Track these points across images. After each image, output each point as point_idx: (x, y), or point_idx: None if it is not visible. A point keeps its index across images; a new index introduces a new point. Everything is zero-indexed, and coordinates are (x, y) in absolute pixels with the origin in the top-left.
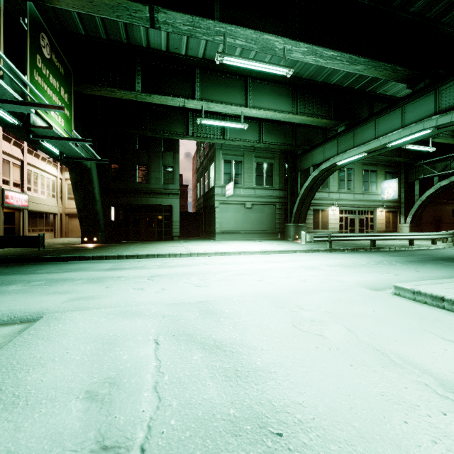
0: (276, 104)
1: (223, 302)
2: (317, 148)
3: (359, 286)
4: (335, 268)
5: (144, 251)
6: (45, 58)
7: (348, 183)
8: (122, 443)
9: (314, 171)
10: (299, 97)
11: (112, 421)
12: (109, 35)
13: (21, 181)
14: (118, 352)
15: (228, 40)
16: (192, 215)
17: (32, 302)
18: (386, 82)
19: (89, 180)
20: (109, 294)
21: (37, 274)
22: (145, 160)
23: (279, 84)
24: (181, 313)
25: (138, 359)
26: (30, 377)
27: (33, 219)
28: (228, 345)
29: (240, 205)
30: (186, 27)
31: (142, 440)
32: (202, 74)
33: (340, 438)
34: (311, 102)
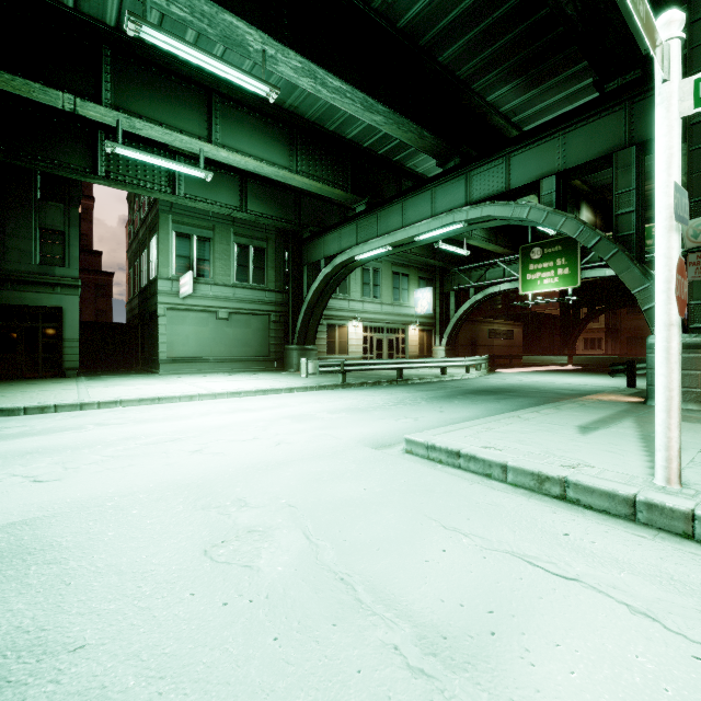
0: (263, 150)
1: (72, 517)
2: (330, 233)
3: (360, 443)
4: (338, 415)
5: None
6: None
7: (375, 289)
8: None
9: (326, 266)
10: (301, 147)
11: None
12: None
13: None
14: None
15: None
16: (117, 328)
17: None
18: (416, 154)
19: None
20: None
21: None
22: None
23: (268, 118)
24: None
25: None
26: None
27: None
28: None
29: (208, 313)
30: None
31: None
32: (118, 59)
33: None
34: (318, 159)
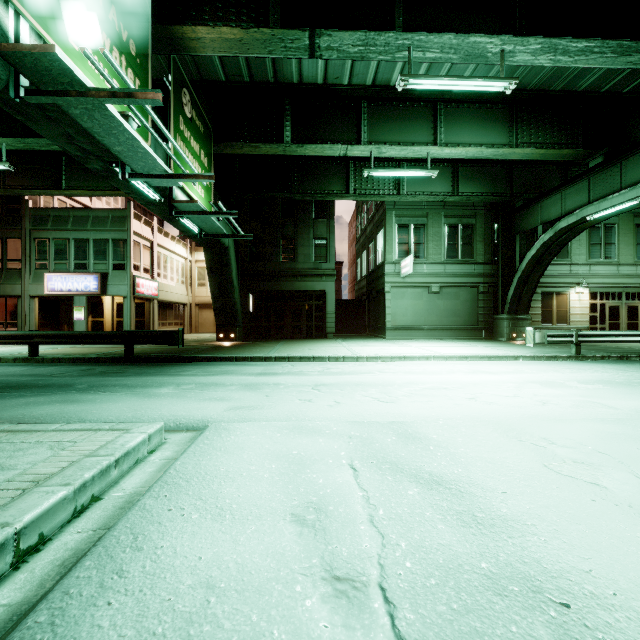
0: (482, 135)
1: (424, 425)
2: (550, 196)
3: None
4: (593, 386)
5: (295, 352)
6: (186, 118)
7: (607, 248)
8: (355, 577)
9: (545, 232)
10: (521, 120)
11: (334, 551)
12: (253, 76)
13: (151, 266)
14: (311, 474)
15: (415, 55)
16: (350, 303)
17: (192, 408)
18: None
19: (226, 261)
20: (273, 405)
21: (183, 377)
22: (290, 232)
23: (486, 104)
24: (372, 434)
25: (338, 485)
26: (225, 490)
27: (163, 311)
28: (451, 481)
29: (422, 288)
30: (356, 48)
31: (377, 578)
32: (371, 107)
33: None
34: (541, 125)
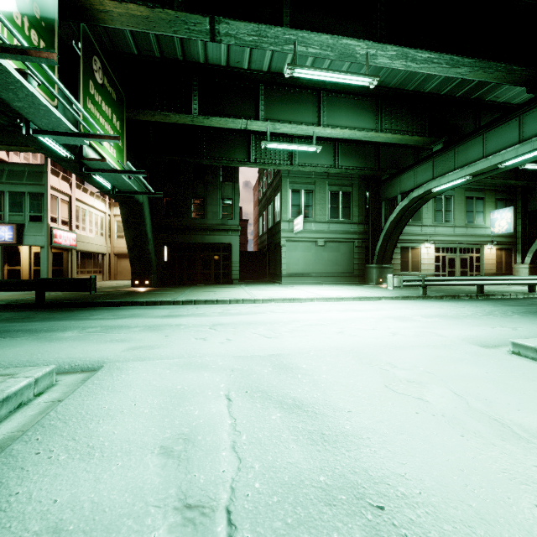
0: (355, 121)
1: (298, 356)
2: (406, 172)
3: (465, 341)
4: (432, 319)
5: (201, 296)
6: (97, 84)
7: (446, 214)
8: (206, 503)
9: (403, 200)
10: (384, 111)
11: (192, 479)
12: (163, 53)
13: (69, 219)
14: (188, 407)
15: (299, 49)
16: (254, 254)
17: (91, 350)
18: (497, 86)
19: (140, 216)
20: (170, 344)
21: (91, 320)
22: (200, 192)
23: (359, 96)
24: (252, 367)
25: (211, 415)
26: (102, 428)
27: (81, 260)
28: (309, 405)
29: (311, 242)
30: (250, 37)
31: (226, 502)
32: (267, 89)
33: (455, 518)
34: (399, 116)
